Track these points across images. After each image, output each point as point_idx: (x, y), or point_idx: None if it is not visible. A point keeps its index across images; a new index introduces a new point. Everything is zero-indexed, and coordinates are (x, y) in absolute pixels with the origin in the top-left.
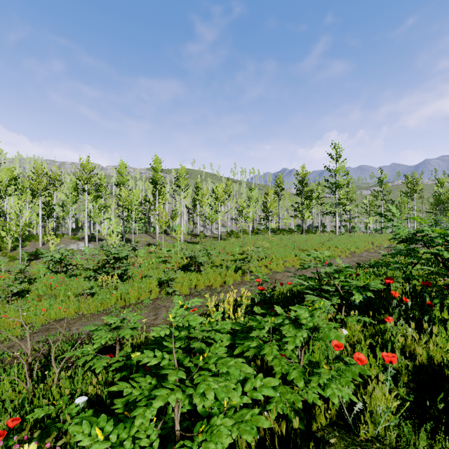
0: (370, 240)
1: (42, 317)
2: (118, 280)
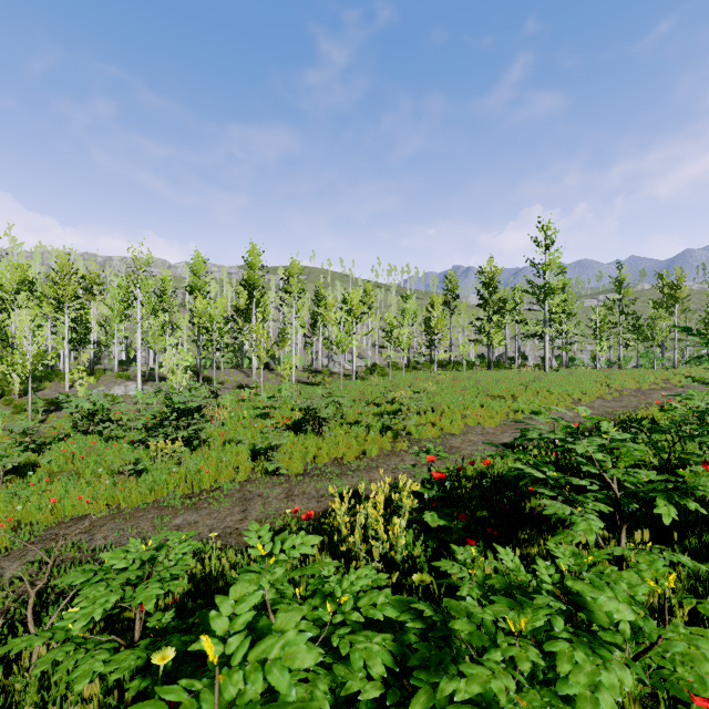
0: (604, 380)
1: (49, 513)
2: (182, 449)
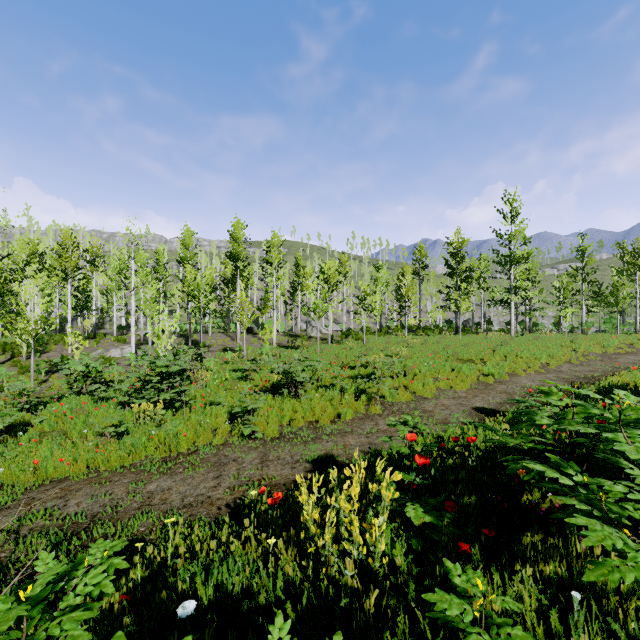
0: (570, 344)
1: (31, 475)
2: (162, 412)
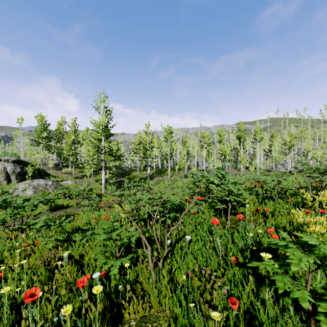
0: None
1: None
2: None
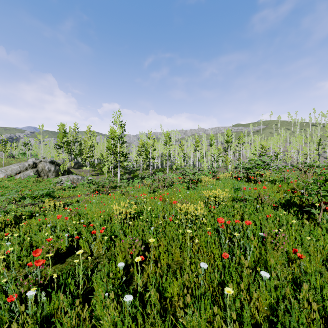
0: None
1: None
2: None
